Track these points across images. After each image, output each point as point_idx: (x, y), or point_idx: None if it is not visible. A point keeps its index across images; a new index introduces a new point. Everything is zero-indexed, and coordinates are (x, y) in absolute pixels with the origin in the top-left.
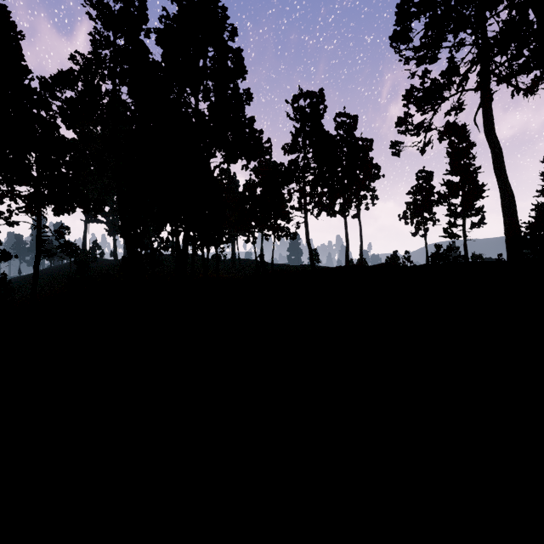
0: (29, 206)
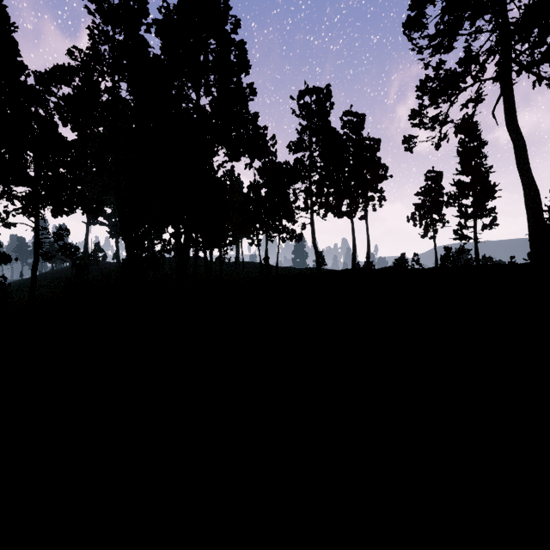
0: (26, 207)
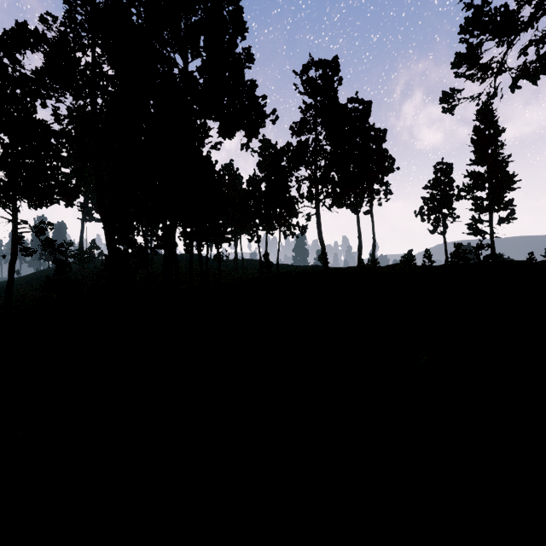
0: None
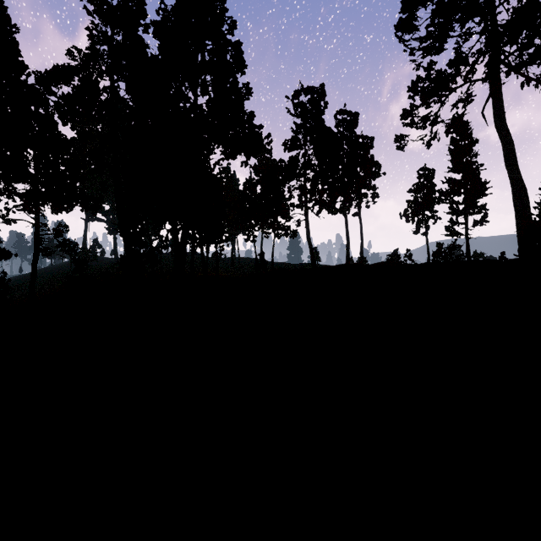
0: (26, 203)
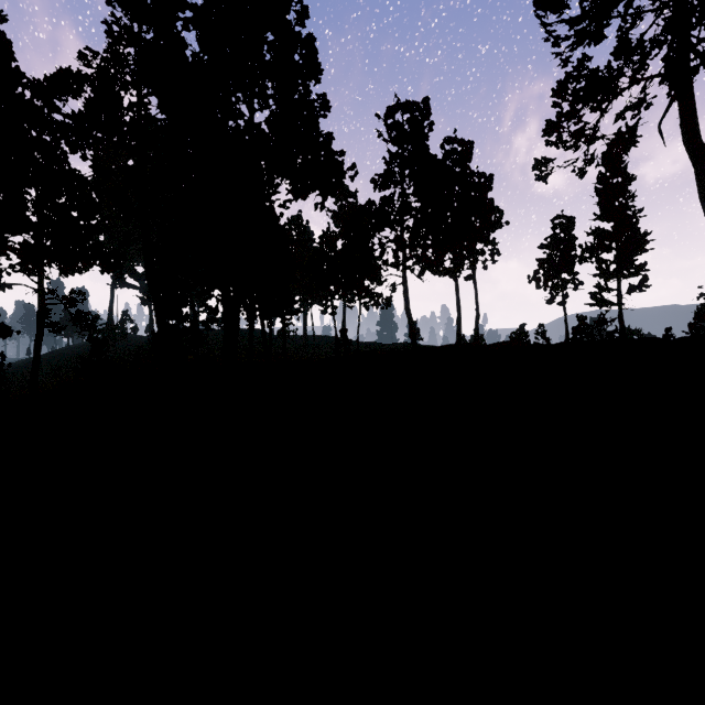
0: (25, 262)
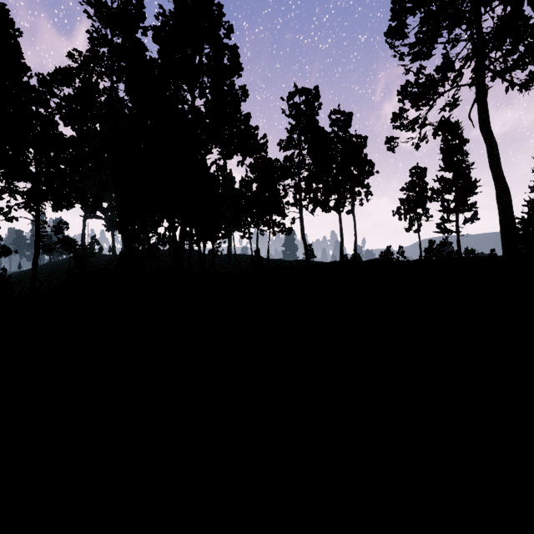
0: (28, 201)
